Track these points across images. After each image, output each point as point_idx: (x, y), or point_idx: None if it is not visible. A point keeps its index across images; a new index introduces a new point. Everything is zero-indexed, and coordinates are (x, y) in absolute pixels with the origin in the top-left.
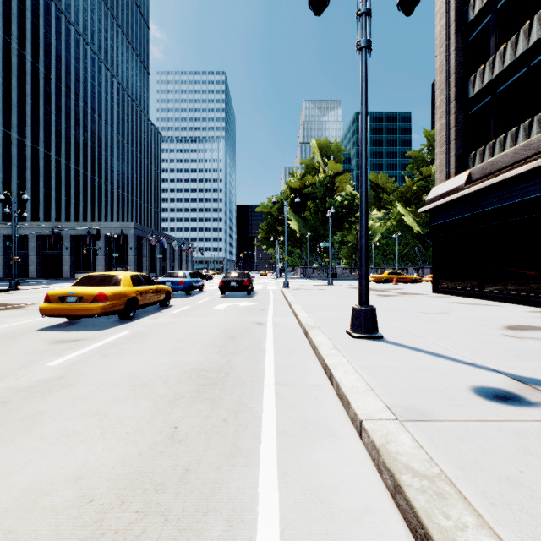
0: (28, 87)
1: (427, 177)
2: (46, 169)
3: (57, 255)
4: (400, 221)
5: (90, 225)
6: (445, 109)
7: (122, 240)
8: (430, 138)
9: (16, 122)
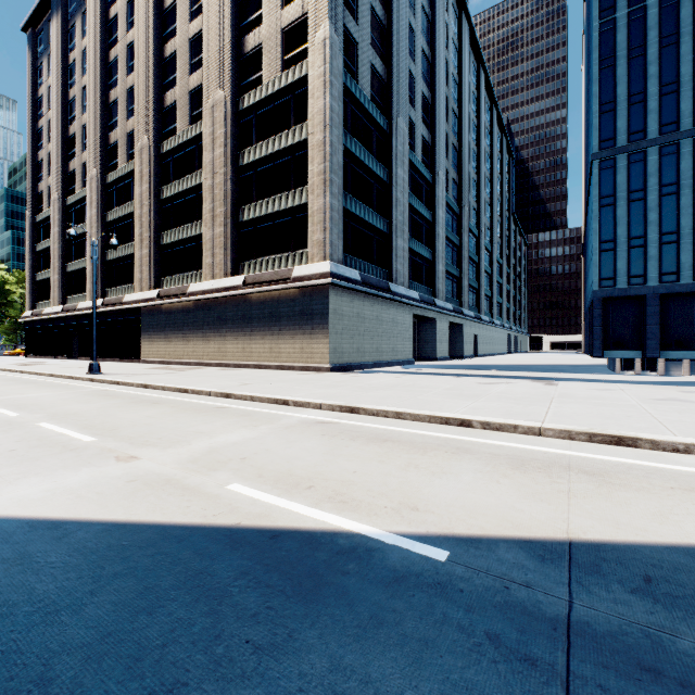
0: None
1: None
2: None
3: None
4: None
5: None
6: (29, 281)
7: None
8: None
9: None
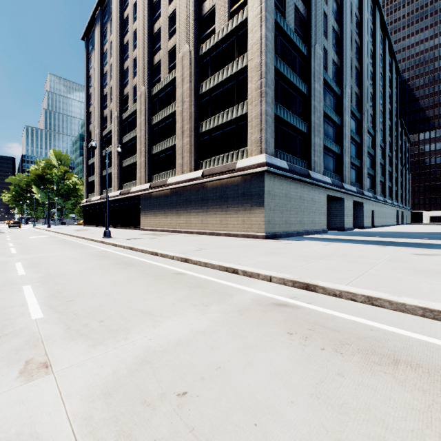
0: None
1: None
2: None
3: None
4: None
5: None
6: (85, 182)
7: None
8: None
9: None
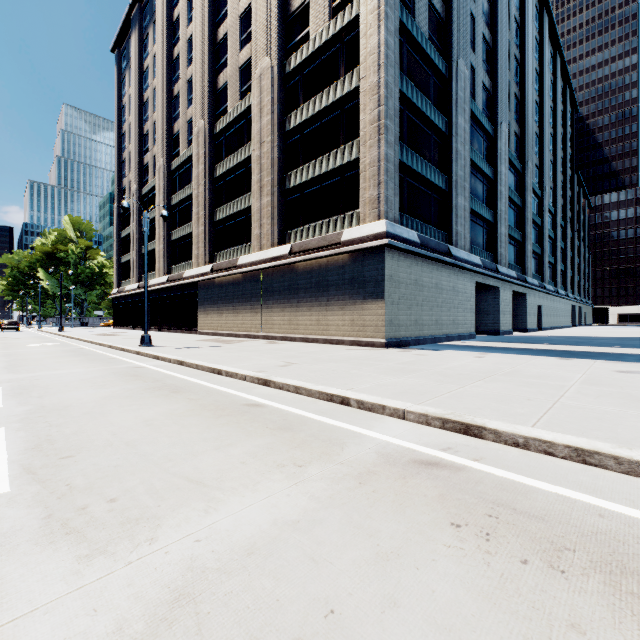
0: None
1: None
2: None
3: None
4: None
5: None
6: (116, 263)
7: None
8: None
9: None
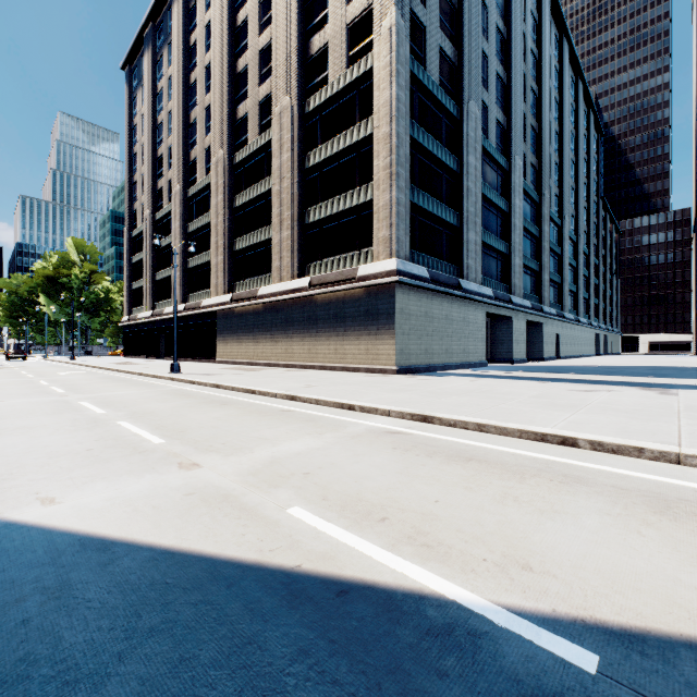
0: None
1: None
2: None
3: None
4: None
5: None
6: (127, 289)
7: None
8: None
9: None
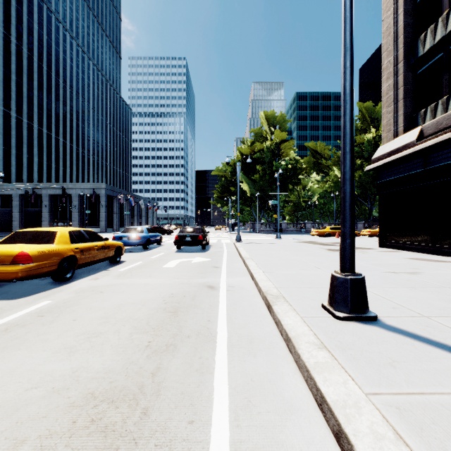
0: (13, 66)
1: (360, 144)
2: (30, 137)
3: (37, 212)
4: (336, 183)
5: (67, 185)
6: (393, 69)
7: (95, 199)
8: (363, 110)
9: (2, 96)
